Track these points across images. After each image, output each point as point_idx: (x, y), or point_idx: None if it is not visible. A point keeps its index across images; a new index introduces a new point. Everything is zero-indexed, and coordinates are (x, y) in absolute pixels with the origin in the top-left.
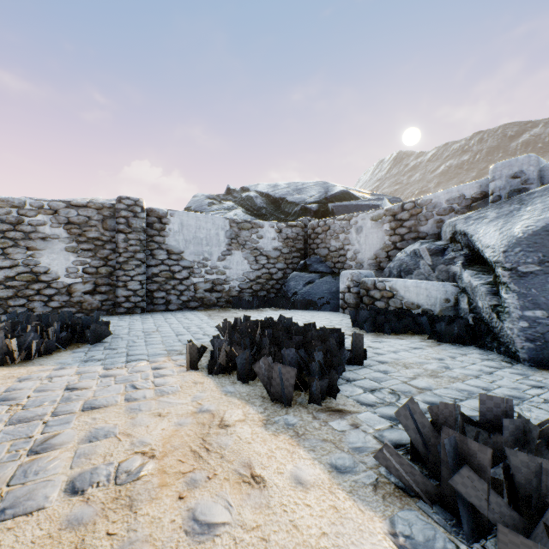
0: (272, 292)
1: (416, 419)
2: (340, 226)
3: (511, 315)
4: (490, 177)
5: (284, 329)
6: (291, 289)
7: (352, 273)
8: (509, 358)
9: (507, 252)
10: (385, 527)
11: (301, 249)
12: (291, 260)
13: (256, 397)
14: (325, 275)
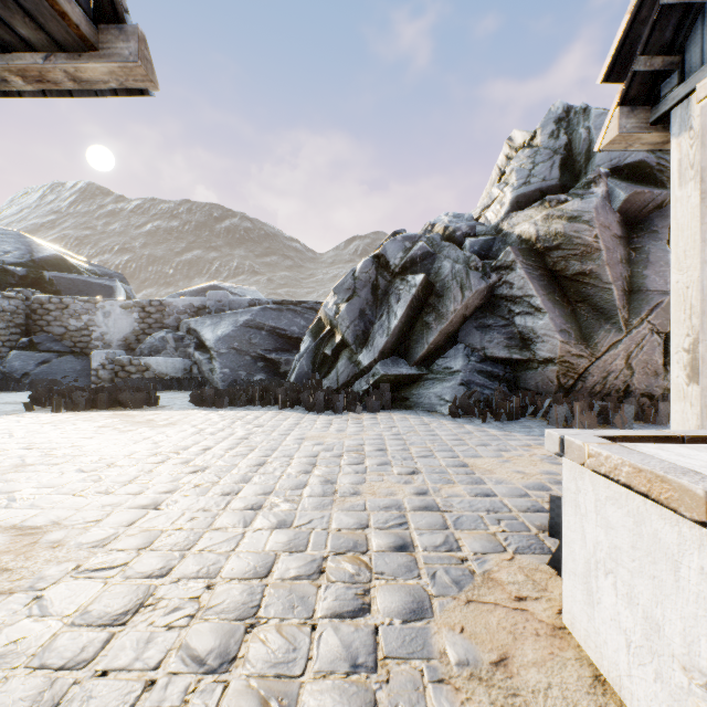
0: None
1: (196, 394)
2: (84, 307)
3: (218, 372)
4: (208, 298)
5: (100, 389)
6: (18, 370)
7: (107, 352)
8: None
9: (216, 343)
10: (195, 410)
11: (22, 324)
12: (9, 337)
13: (123, 410)
14: (65, 355)
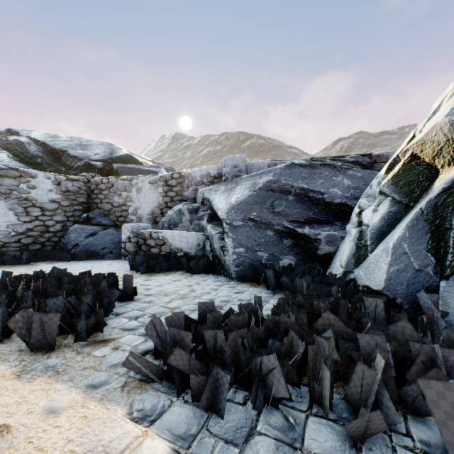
0: (48, 244)
1: (158, 328)
2: (123, 185)
3: (229, 252)
4: (223, 165)
5: (55, 280)
6: (72, 241)
7: (132, 225)
8: (228, 279)
9: (228, 213)
10: (125, 412)
11: (84, 202)
12: (72, 213)
13: (11, 353)
14: (109, 228)
